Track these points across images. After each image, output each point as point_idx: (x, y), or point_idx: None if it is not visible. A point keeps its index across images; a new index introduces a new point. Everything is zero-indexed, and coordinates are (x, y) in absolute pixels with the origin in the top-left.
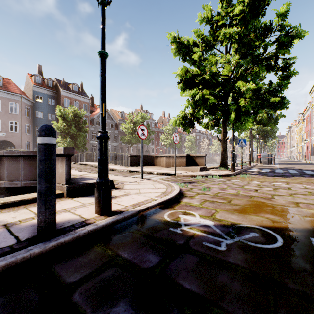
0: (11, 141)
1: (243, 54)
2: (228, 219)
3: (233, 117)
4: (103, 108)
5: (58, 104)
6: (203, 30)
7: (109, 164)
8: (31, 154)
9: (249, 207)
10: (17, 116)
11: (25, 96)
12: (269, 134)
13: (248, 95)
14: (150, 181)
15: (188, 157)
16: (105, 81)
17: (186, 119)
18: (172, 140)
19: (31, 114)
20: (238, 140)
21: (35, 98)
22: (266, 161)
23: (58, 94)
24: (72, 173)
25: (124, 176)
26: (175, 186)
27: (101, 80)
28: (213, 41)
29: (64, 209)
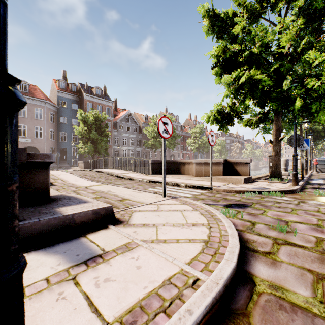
0: (36, 146)
1: (309, 16)
2: None
3: (299, 105)
4: None
5: (81, 108)
6: None
7: (128, 171)
8: None
9: None
10: (42, 121)
11: (49, 102)
12: (320, 135)
13: None
14: (177, 204)
15: (226, 163)
16: None
17: (222, 115)
18: (200, 144)
19: (55, 120)
20: (301, 139)
21: (59, 103)
22: (324, 168)
23: (81, 99)
24: (78, 185)
25: (140, 190)
26: (223, 219)
27: None
28: (260, 9)
29: None
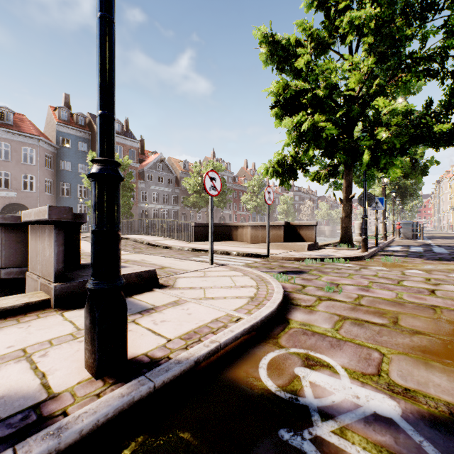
0: (25, 203)
1: (381, 54)
2: (428, 387)
3: (367, 159)
4: (104, 101)
5: (92, 150)
6: (313, 20)
7: (163, 238)
8: (18, 221)
9: (453, 341)
10: (33, 167)
11: (44, 139)
12: (408, 192)
13: (395, 120)
14: (226, 270)
15: (288, 227)
16: (110, 33)
17: (283, 166)
18: (259, 202)
19: (53, 165)
20: (372, 198)
21: (59, 141)
22: (409, 233)
23: (93, 136)
24: None
25: (182, 259)
26: (273, 281)
27: (99, 29)
28: (328, 39)
29: (23, 347)
